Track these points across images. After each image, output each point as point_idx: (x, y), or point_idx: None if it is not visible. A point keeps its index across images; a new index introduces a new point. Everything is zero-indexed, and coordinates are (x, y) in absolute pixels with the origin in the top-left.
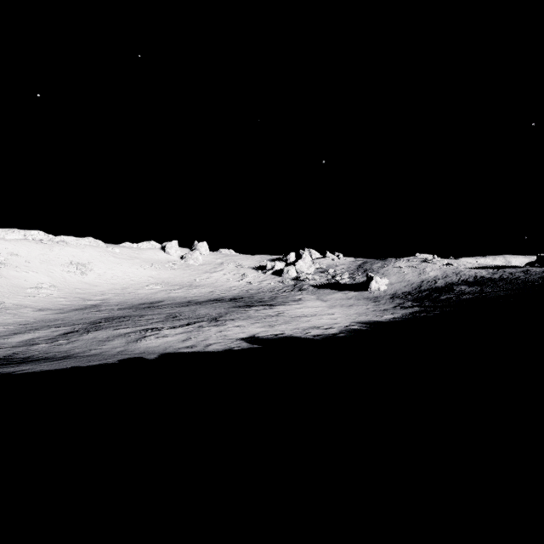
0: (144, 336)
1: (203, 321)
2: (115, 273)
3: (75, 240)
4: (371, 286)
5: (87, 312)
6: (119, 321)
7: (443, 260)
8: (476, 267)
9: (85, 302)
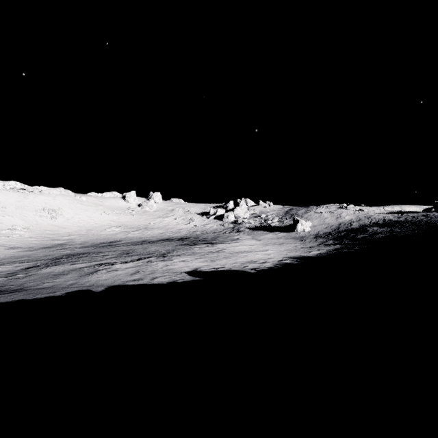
0: (96, 270)
1: (152, 257)
2: (81, 217)
3: (48, 189)
4: (297, 228)
5: (53, 250)
6: (78, 257)
7: (356, 207)
8: (383, 212)
9: (53, 241)
